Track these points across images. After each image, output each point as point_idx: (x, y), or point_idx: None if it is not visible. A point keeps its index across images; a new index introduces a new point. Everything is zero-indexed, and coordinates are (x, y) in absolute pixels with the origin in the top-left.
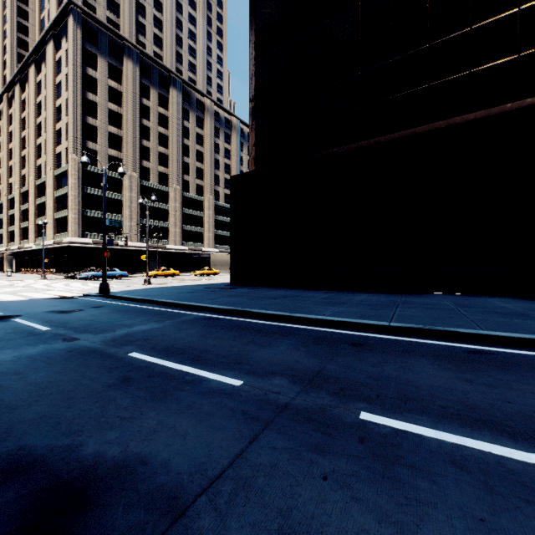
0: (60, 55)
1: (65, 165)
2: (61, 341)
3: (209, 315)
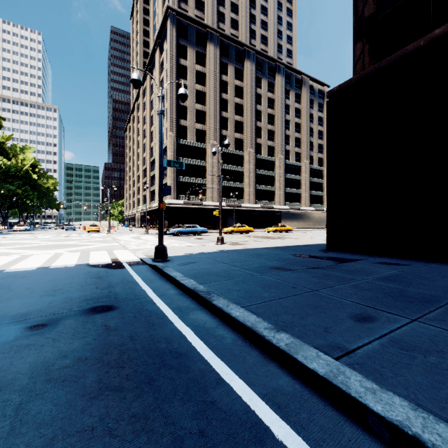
0: (163, 57)
1: (165, 142)
2: None
3: None
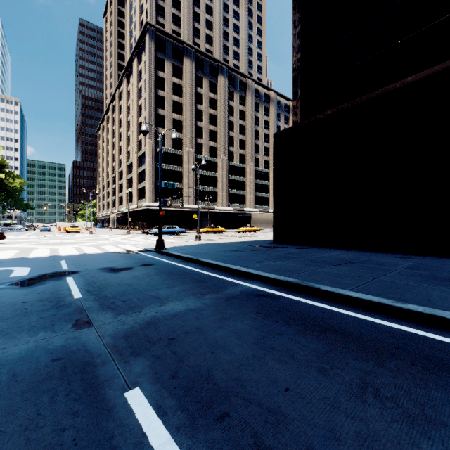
0: (141, 66)
1: (144, 148)
2: (69, 326)
3: (260, 288)
